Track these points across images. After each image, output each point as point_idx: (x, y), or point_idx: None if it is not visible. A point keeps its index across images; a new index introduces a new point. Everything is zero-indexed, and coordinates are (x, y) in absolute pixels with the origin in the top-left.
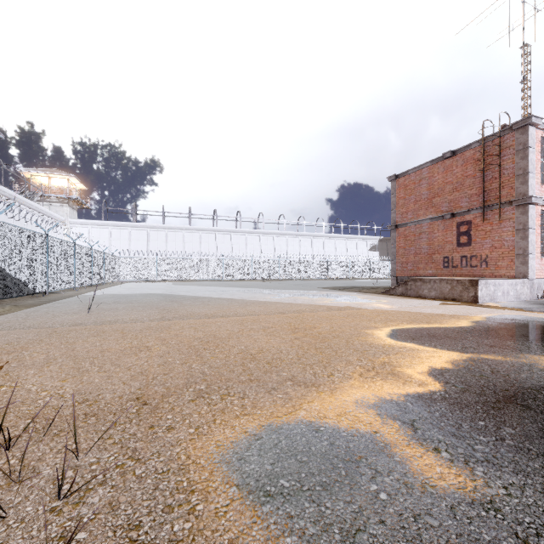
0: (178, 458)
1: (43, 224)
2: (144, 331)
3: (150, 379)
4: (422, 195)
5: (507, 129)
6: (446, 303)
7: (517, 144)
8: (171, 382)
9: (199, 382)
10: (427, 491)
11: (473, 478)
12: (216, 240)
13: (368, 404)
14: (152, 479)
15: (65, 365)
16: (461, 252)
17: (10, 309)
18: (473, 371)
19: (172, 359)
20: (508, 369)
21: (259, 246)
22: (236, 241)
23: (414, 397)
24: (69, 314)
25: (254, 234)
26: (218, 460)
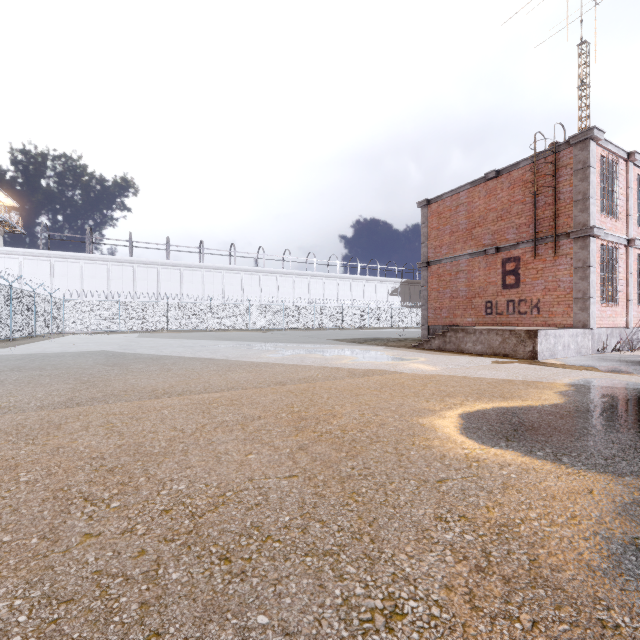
0: None
1: None
2: None
3: None
4: (459, 225)
5: (564, 144)
6: (500, 360)
7: (575, 162)
8: None
9: None
10: None
11: None
12: (203, 279)
13: None
14: None
15: None
16: (508, 296)
17: None
18: None
19: None
20: None
21: (259, 288)
22: (230, 281)
23: None
24: None
25: (252, 272)
26: None
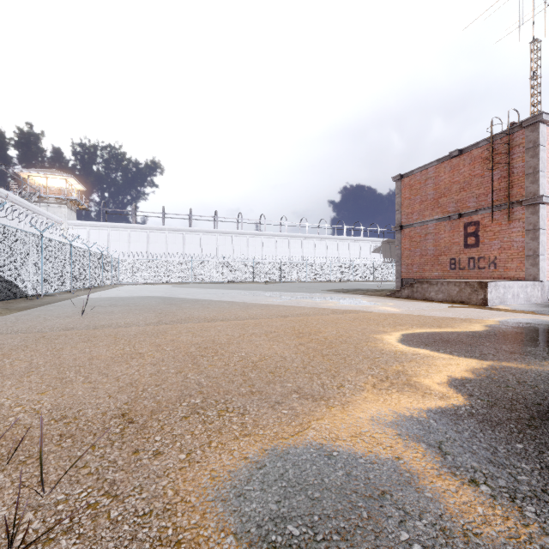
0: (164, 494)
1: (38, 225)
2: (139, 336)
3: (139, 391)
4: (427, 196)
5: (517, 127)
6: (455, 305)
7: (527, 141)
8: (163, 394)
9: (194, 394)
10: (471, 542)
11: (525, 521)
12: (217, 241)
13: (386, 421)
14: (130, 525)
15: (47, 374)
16: (469, 254)
17: (0, 313)
18: (497, 382)
19: (166, 368)
20: (535, 379)
21: (261, 248)
22: (238, 243)
23: (437, 413)
24: (61, 318)
25: (256, 235)
26: (213, 496)
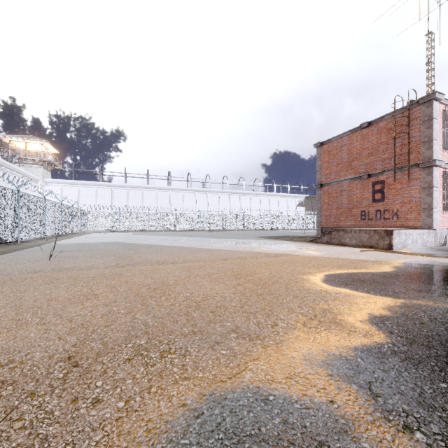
0: None
1: (14, 181)
2: (97, 278)
3: (89, 332)
4: (342, 159)
5: (415, 103)
6: (366, 249)
7: (423, 115)
8: (110, 335)
9: (140, 335)
10: None
11: None
12: (170, 197)
13: (317, 361)
14: None
15: (5, 316)
16: (376, 207)
17: None
18: (411, 319)
19: (117, 309)
20: (444, 315)
21: (206, 202)
22: (187, 198)
23: (363, 351)
24: (31, 262)
25: (202, 192)
26: None
